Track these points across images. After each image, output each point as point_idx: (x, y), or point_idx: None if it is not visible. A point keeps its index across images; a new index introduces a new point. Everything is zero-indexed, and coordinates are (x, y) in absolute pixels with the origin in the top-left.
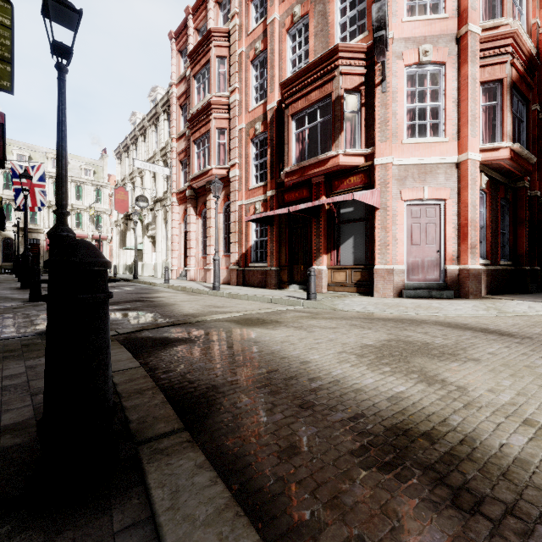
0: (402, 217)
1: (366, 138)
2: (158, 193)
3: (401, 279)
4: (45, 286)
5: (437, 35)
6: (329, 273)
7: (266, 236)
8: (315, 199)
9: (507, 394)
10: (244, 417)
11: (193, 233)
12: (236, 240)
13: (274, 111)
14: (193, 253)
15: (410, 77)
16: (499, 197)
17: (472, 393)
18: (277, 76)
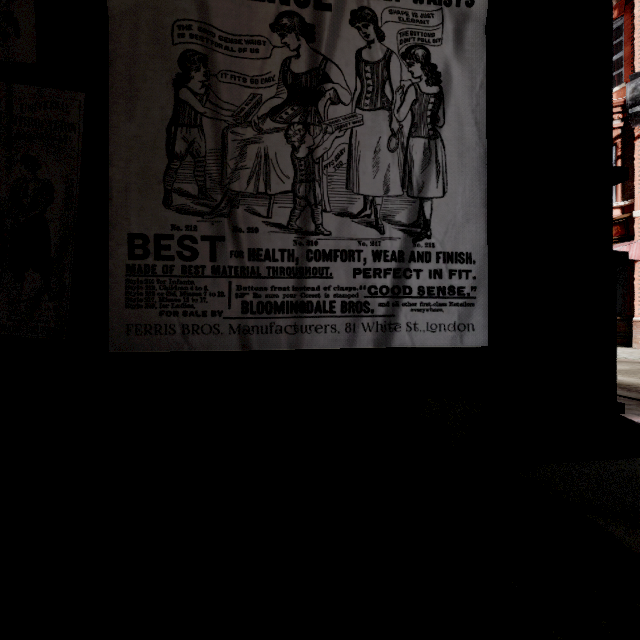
0: None
1: (622, 190)
2: None
3: None
4: None
5: None
6: None
7: None
8: None
9: None
10: None
11: None
12: None
13: None
14: None
15: None
16: None
17: None
18: None
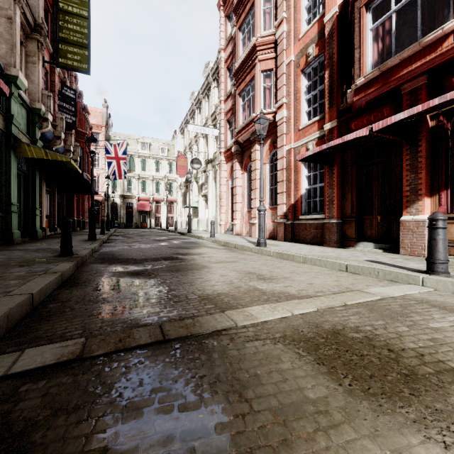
0: None
1: None
2: (209, 155)
3: None
4: (114, 238)
5: None
6: None
7: (321, 182)
8: None
9: None
10: None
11: (239, 188)
12: (284, 190)
13: (335, 19)
14: (239, 208)
15: None
16: None
17: None
18: None
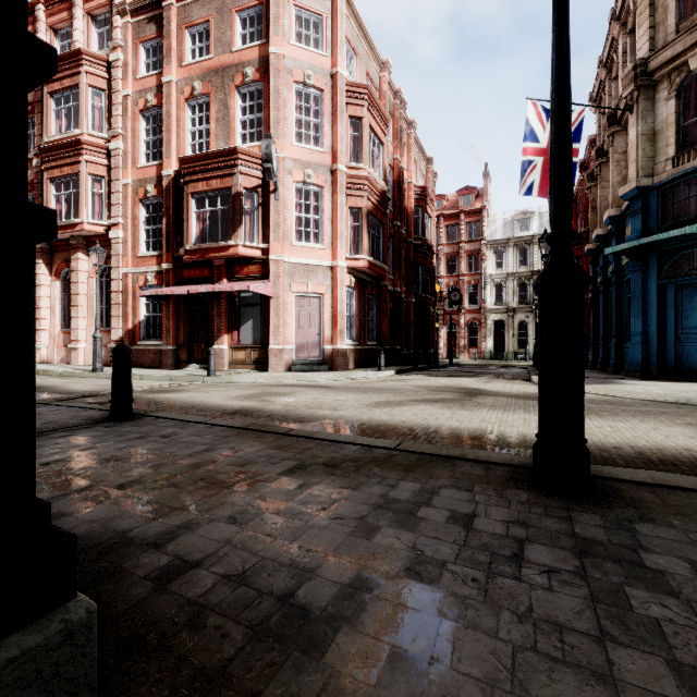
0: (292, 305)
1: (263, 234)
2: None
3: (291, 356)
4: None
5: (318, 164)
6: (230, 352)
7: (160, 311)
8: (217, 280)
9: (290, 401)
10: None
11: (46, 299)
12: (120, 314)
13: (171, 179)
14: (46, 326)
15: (299, 190)
16: (366, 293)
17: (277, 402)
18: (174, 143)
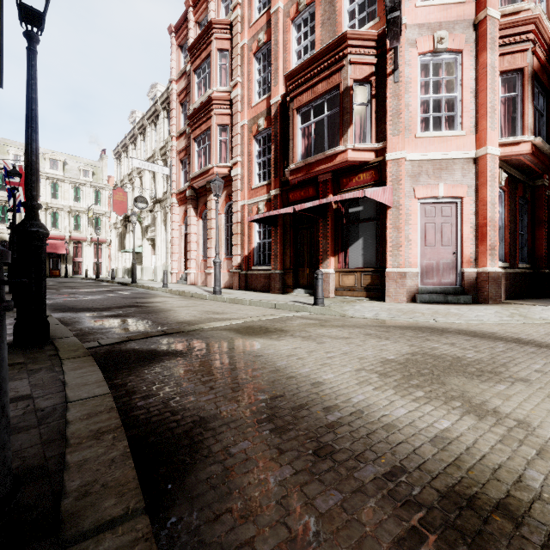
0: (416, 216)
1: (376, 132)
2: (158, 194)
3: (415, 282)
4: None
5: (453, 21)
6: (336, 276)
7: (269, 238)
8: (322, 198)
9: None
10: (238, 473)
11: (193, 235)
12: (238, 242)
13: (278, 105)
14: (193, 256)
15: (424, 66)
16: (517, 196)
17: (541, 431)
18: (281, 69)
